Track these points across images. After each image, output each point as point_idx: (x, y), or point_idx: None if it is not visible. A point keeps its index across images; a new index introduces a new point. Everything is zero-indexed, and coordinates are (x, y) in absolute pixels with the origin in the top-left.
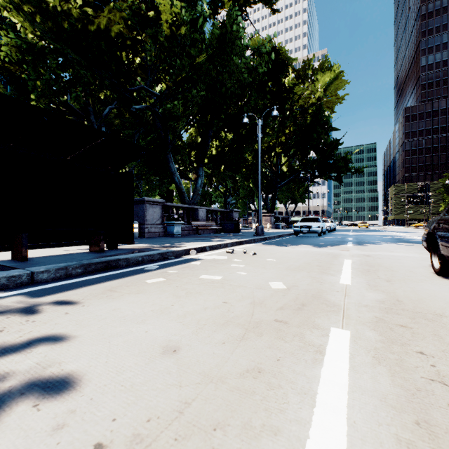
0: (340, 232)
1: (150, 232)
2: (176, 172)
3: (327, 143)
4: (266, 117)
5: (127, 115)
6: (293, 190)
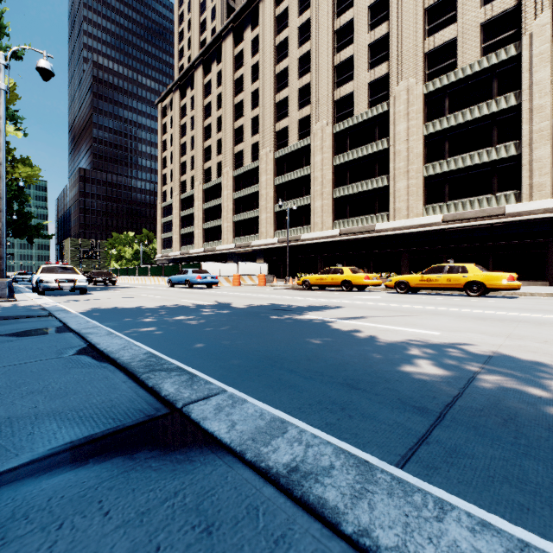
0: None
1: None
2: None
3: (22, 213)
4: None
5: None
6: None
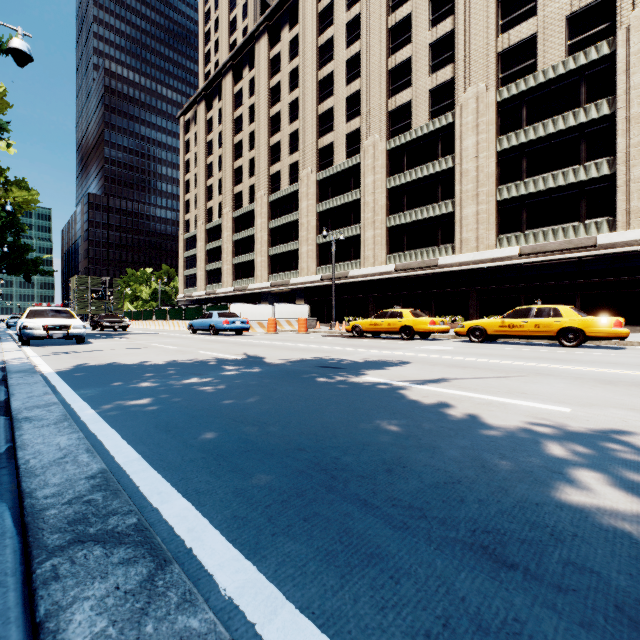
0: None
1: None
2: None
3: (18, 245)
4: None
5: None
6: None
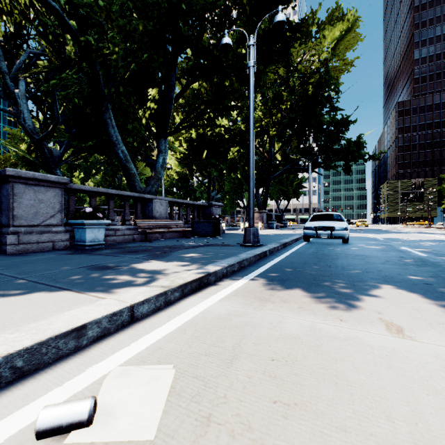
0: (354, 234)
1: (24, 242)
2: (120, 143)
3: (333, 122)
4: (260, 64)
5: (55, 62)
6: (286, 185)
